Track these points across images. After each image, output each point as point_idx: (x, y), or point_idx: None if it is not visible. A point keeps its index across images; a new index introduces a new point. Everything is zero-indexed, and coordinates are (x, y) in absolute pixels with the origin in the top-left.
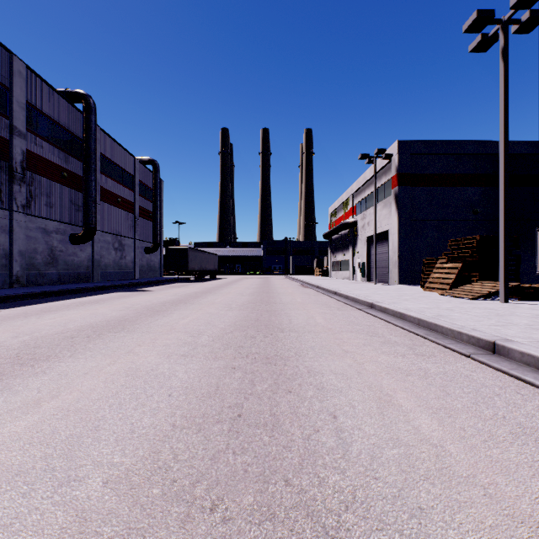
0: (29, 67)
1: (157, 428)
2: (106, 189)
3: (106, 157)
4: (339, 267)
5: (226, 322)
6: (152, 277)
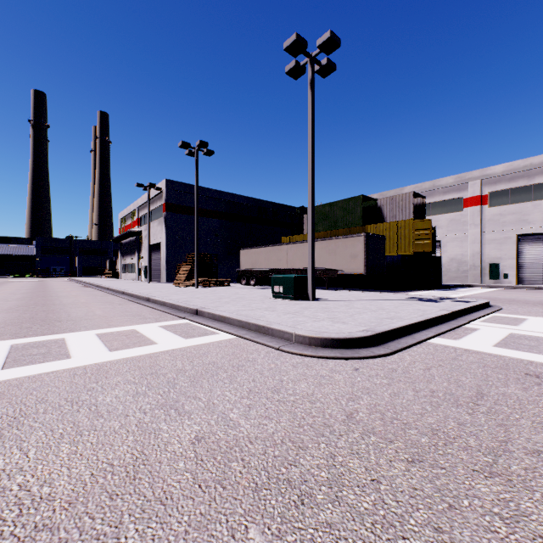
0: None
1: (0, 321)
2: None
3: None
4: (129, 269)
5: (11, 305)
6: None
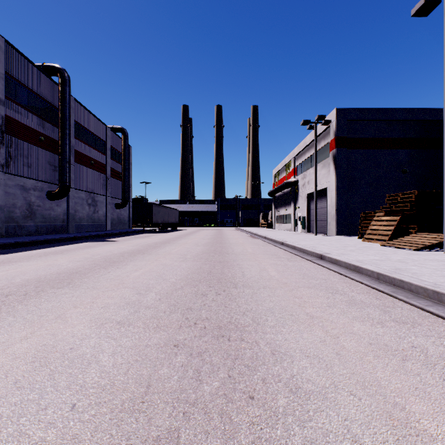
0: (8, 42)
1: None
2: (80, 152)
3: (80, 125)
4: (282, 220)
5: (178, 275)
6: (122, 229)
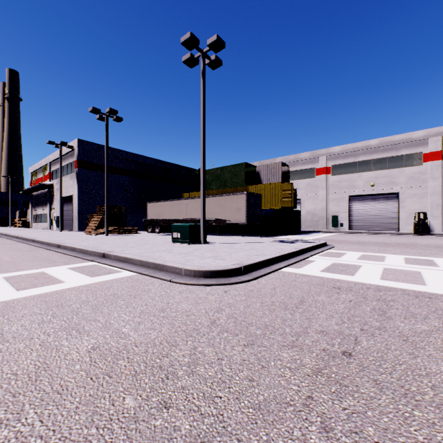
0: None
1: None
2: None
3: None
4: (40, 219)
5: None
6: None
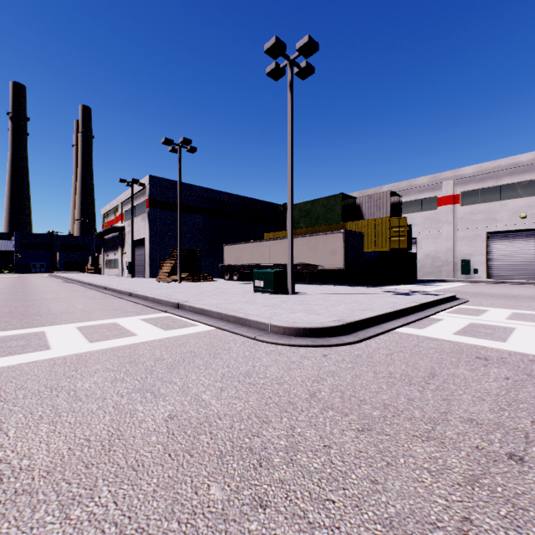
0: None
1: None
2: None
3: None
4: (112, 265)
5: None
6: None
